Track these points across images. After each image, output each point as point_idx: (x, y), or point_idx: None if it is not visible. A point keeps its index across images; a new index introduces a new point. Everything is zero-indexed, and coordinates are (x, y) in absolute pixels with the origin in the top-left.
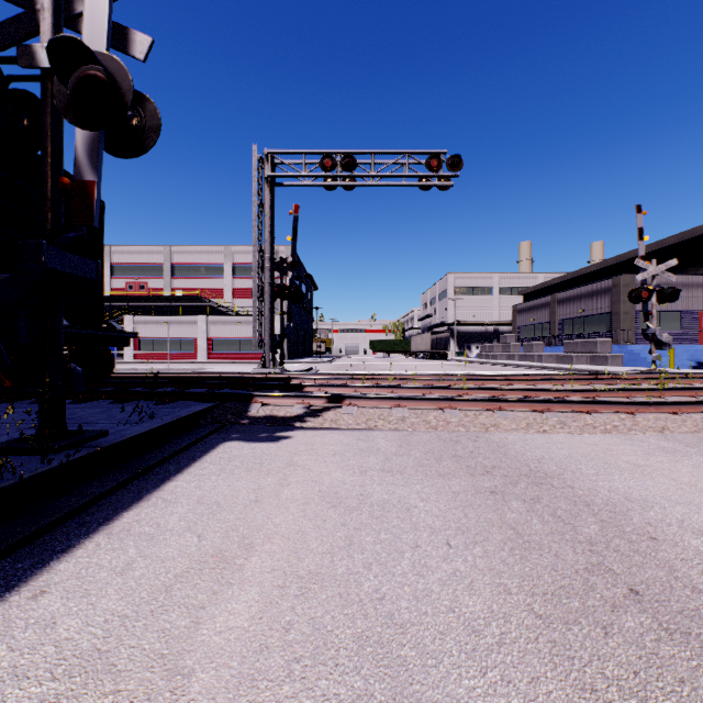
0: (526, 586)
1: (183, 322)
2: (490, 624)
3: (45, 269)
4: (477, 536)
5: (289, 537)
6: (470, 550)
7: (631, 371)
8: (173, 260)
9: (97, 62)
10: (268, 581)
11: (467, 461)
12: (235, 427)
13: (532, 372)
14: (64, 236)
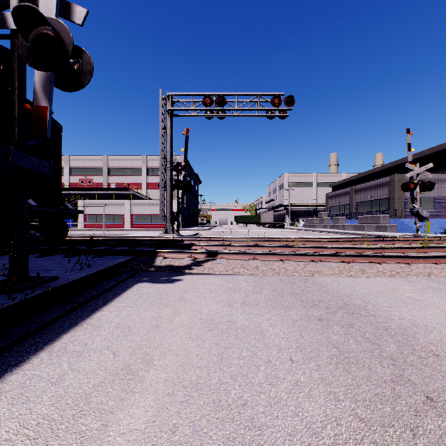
0: (350, 393)
1: (116, 204)
2: (326, 427)
3: (12, 166)
4: (311, 353)
5: (178, 354)
6: (307, 365)
7: (402, 236)
8: (109, 165)
9: (48, 24)
10: (161, 390)
11: (301, 297)
12: (145, 273)
13: (338, 236)
14: (26, 144)
